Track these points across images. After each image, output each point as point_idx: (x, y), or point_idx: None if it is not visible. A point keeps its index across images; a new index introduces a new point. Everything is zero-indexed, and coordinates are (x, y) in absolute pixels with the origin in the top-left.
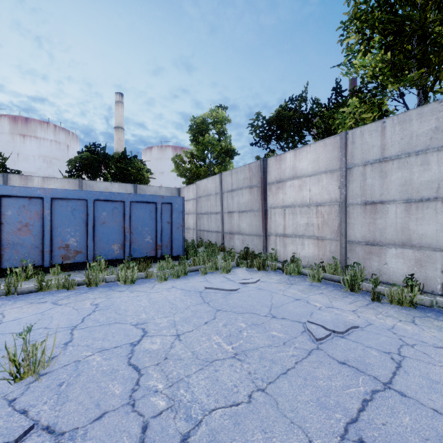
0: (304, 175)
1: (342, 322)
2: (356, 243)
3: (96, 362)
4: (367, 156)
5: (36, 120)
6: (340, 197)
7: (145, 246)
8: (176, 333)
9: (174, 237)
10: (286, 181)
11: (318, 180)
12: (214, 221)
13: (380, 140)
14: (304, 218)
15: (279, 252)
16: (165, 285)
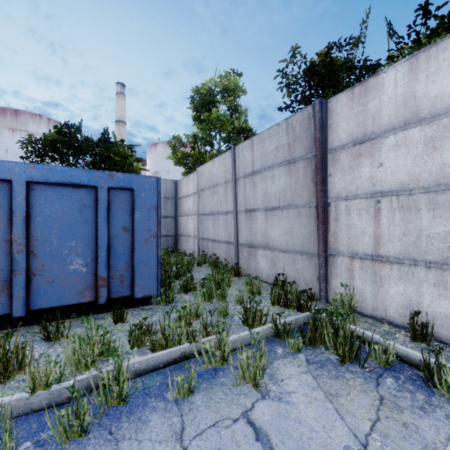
0: (446, 110)
1: None
2: None
3: None
4: None
5: (27, 112)
6: None
7: (67, 280)
8: None
9: (137, 258)
10: (384, 135)
11: None
12: (222, 226)
13: None
14: (449, 219)
15: (362, 294)
16: None
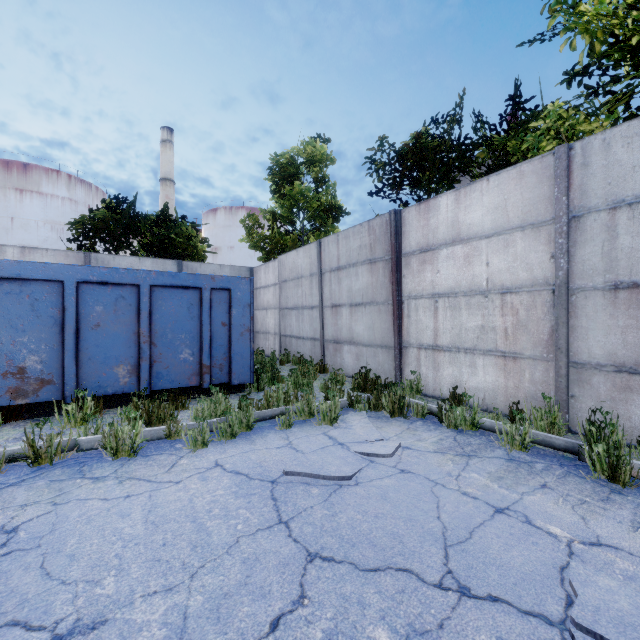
0: (475, 236)
1: None
2: (592, 367)
3: None
4: (621, 190)
5: (40, 167)
6: (555, 275)
7: (179, 367)
8: None
9: (234, 350)
10: (440, 247)
11: (506, 243)
12: (308, 321)
13: None
14: (477, 316)
15: (426, 379)
16: (201, 459)
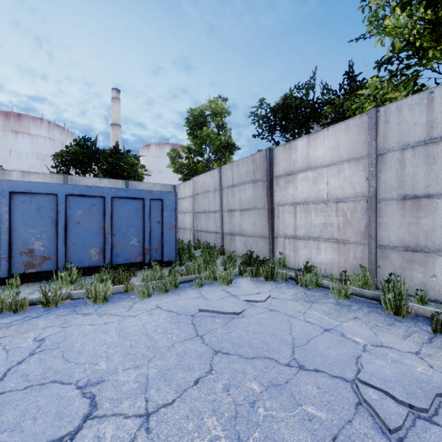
0: (320, 165)
1: (414, 382)
2: (390, 248)
3: None
4: (407, 138)
5: (29, 116)
6: (368, 191)
7: (130, 250)
8: (145, 409)
9: (165, 239)
10: (298, 173)
11: (339, 170)
12: (212, 221)
13: (425, 115)
14: (321, 217)
15: (289, 257)
16: (148, 304)
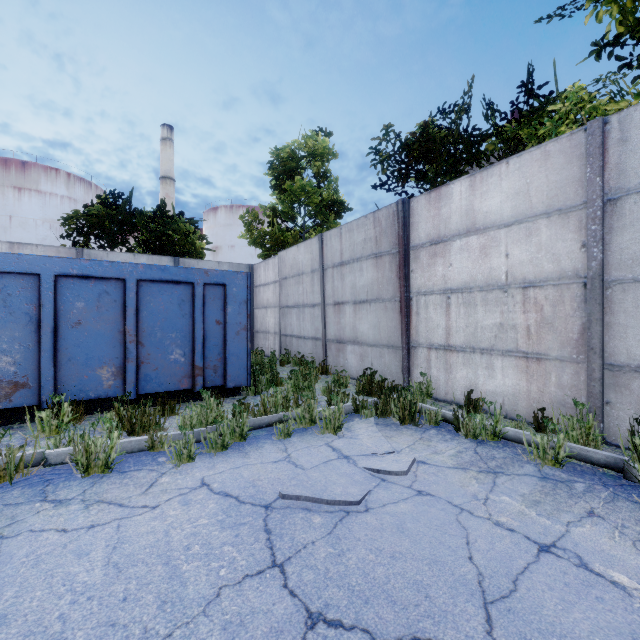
0: (493, 225)
1: None
2: (631, 370)
3: None
4: None
5: (38, 165)
6: (587, 266)
7: (169, 369)
8: None
9: (229, 350)
10: (452, 239)
11: (529, 232)
12: (309, 320)
13: None
14: (494, 313)
15: (437, 382)
16: (186, 477)
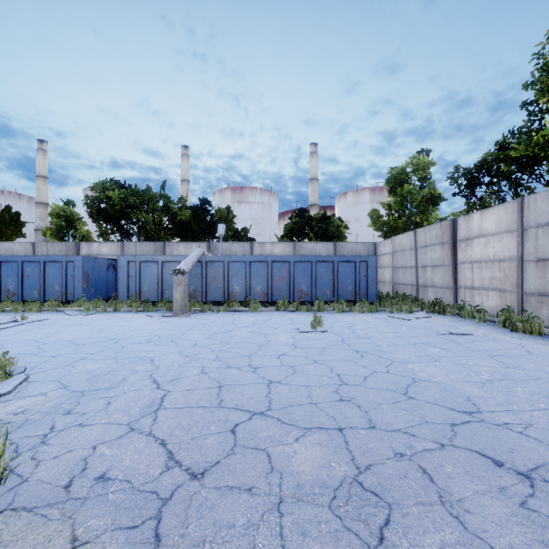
0: (488, 234)
1: (464, 332)
2: (530, 294)
3: (337, 327)
4: (539, 220)
5: (248, 187)
6: (517, 254)
7: (347, 293)
8: (368, 326)
9: (369, 287)
10: (474, 238)
11: (500, 239)
12: (409, 275)
13: (548, 206)
14: (489, 272)
15: (468, 304)
16: (362, 315)
